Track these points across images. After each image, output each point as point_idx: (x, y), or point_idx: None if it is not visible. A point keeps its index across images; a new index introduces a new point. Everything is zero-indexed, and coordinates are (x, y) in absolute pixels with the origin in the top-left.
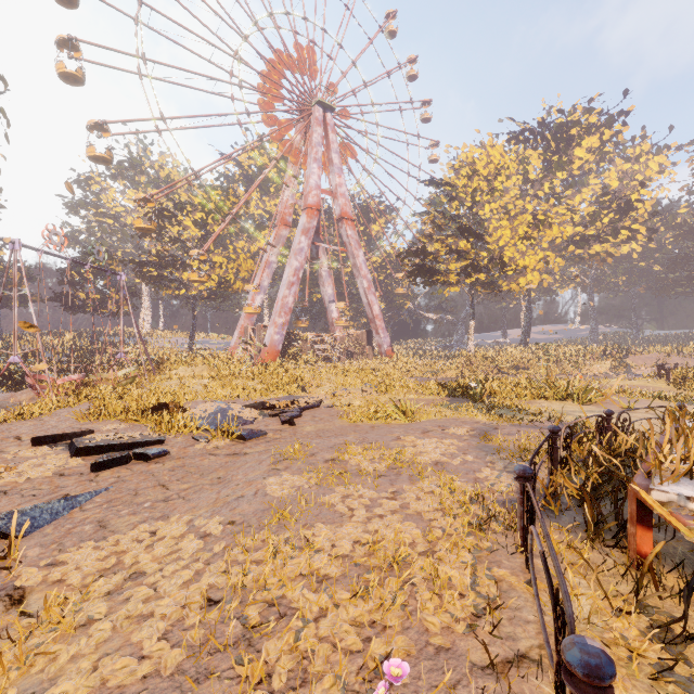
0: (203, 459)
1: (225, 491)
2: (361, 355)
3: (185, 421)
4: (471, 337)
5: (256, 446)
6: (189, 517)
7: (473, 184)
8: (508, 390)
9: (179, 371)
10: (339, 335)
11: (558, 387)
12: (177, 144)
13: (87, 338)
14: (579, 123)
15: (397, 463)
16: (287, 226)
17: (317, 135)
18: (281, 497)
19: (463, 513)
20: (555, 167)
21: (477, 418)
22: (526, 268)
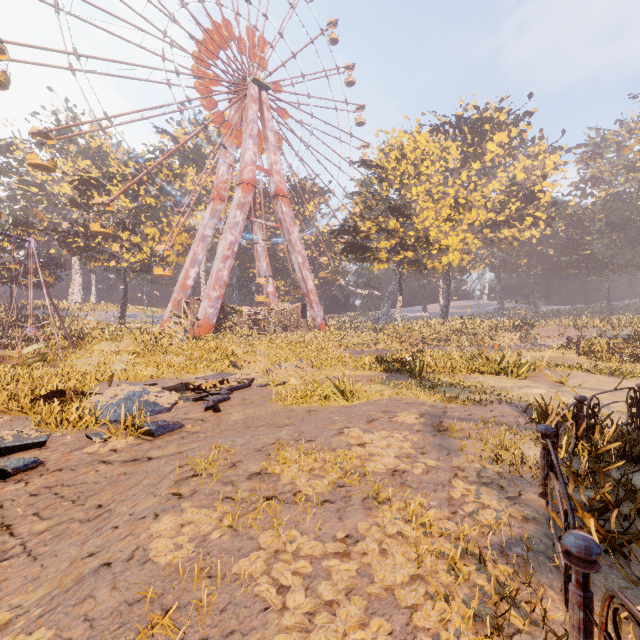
0: (88, 470)
1: (92, 542)
2: (296, 328)
3: (81, 413)
4: (399, 311)
5: (166, 445)
6: (1, 620)
7: (401, 168)
8: (443, 365)
9: (102, 346)
10: (275, 309)
11: (492, 361)
12: (102, 108)
13: (6, 311)
14: (492, 119)
15: (345, 479)
16: (223, 200)
17: (252, 111)
18: (168, 568)
19: (454, 581)
20: (472, 158)
21: (420, 397)
22: (448, 248)
